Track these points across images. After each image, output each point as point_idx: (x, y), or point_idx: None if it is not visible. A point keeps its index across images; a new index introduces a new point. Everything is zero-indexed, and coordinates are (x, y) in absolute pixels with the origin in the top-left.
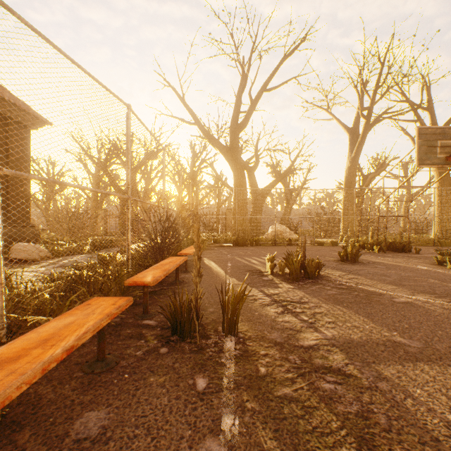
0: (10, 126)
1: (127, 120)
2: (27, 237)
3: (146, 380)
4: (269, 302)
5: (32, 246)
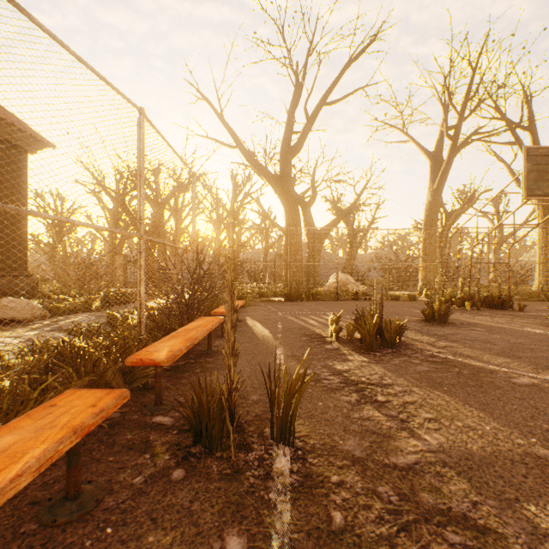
0: (1, 148)
1: (138, 130)
2: (23, 289)
3: (140, 540)
4: (337, 385)
5: (23, 303)
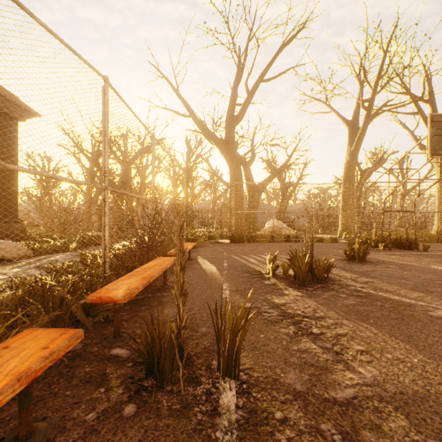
0: None
1: (103, 95)
2: (14, 233)
3: None
4: (276, 317)
5: (10, 244)
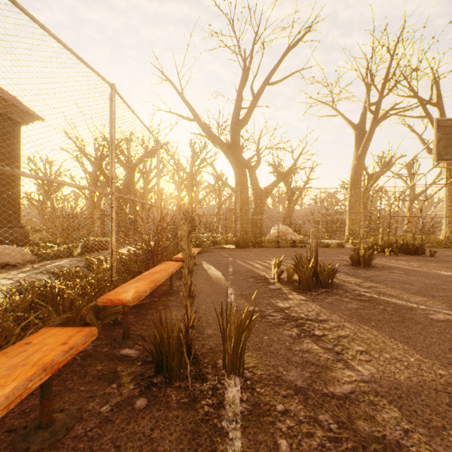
0: None
1: (110, 103)
2: (17, 238)
3: None
4: (280, 320)
5: (15, 249)
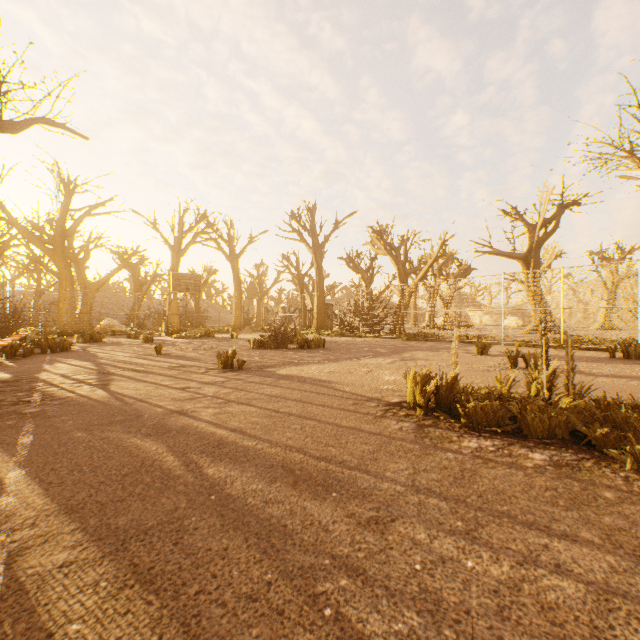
0: None
1: None
2: None
3: None
4: None
5: None
